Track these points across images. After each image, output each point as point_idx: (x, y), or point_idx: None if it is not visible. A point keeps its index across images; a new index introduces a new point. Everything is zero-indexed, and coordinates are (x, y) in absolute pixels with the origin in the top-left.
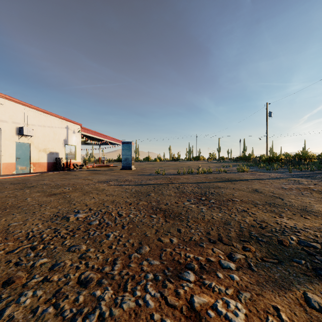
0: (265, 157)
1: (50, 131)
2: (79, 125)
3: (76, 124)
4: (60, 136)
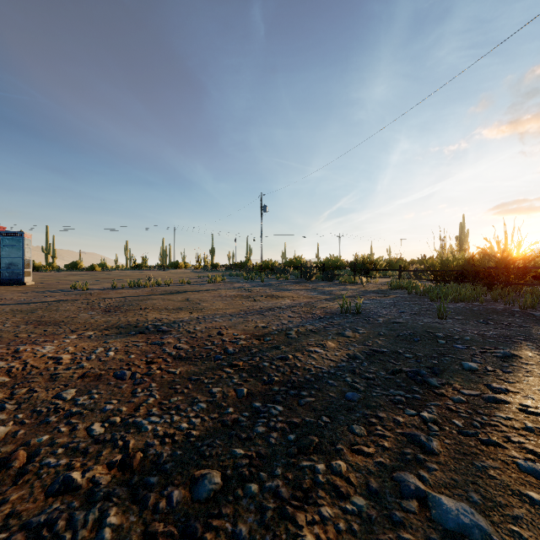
0: (259, 265)
1: None
2: None
3: None
4: None
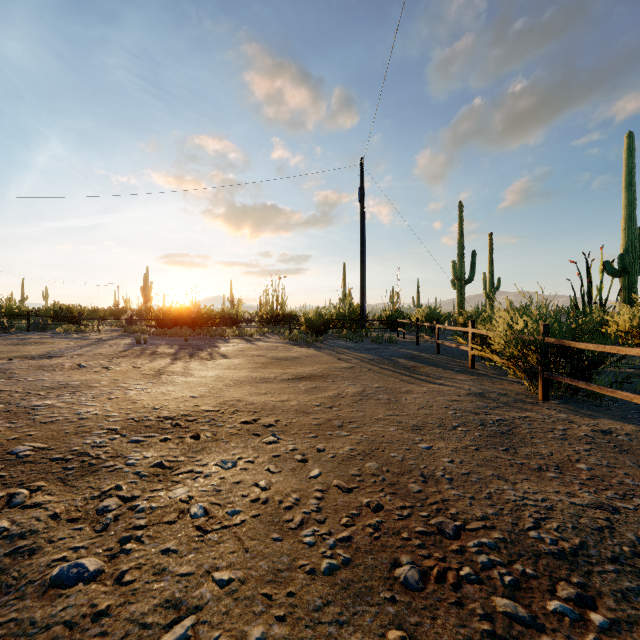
0: None
1: None
2: None
3: None
4: None
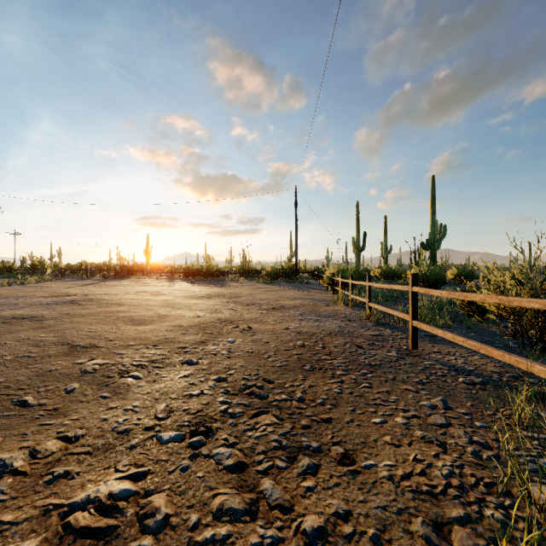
0: None
1: None
2: None
3: None
4: None
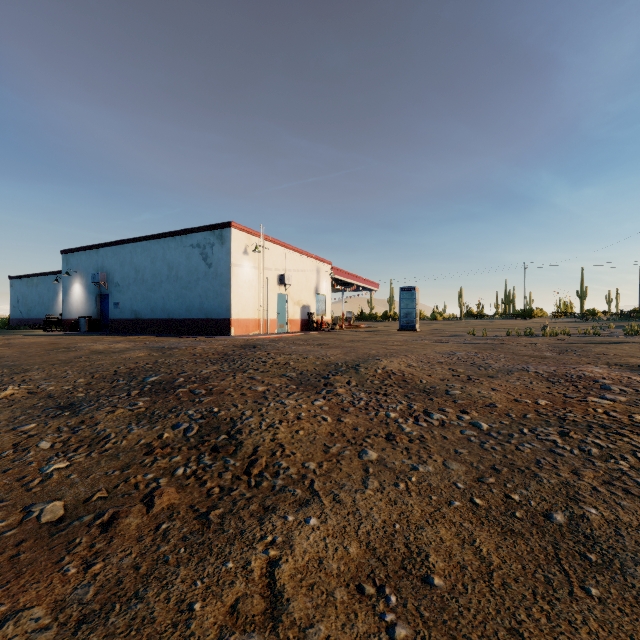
0: None
1: (303, 277)
2: (329, 264)
3: (326, 263)
4: (311, 282)
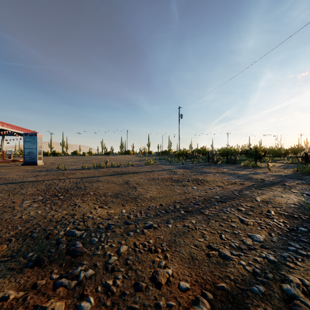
0: (177, 152)
1: None
2: None
3: None
4: None
